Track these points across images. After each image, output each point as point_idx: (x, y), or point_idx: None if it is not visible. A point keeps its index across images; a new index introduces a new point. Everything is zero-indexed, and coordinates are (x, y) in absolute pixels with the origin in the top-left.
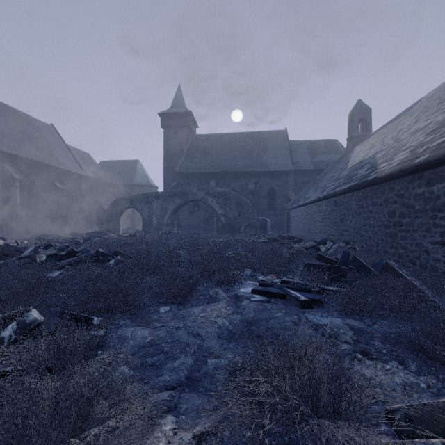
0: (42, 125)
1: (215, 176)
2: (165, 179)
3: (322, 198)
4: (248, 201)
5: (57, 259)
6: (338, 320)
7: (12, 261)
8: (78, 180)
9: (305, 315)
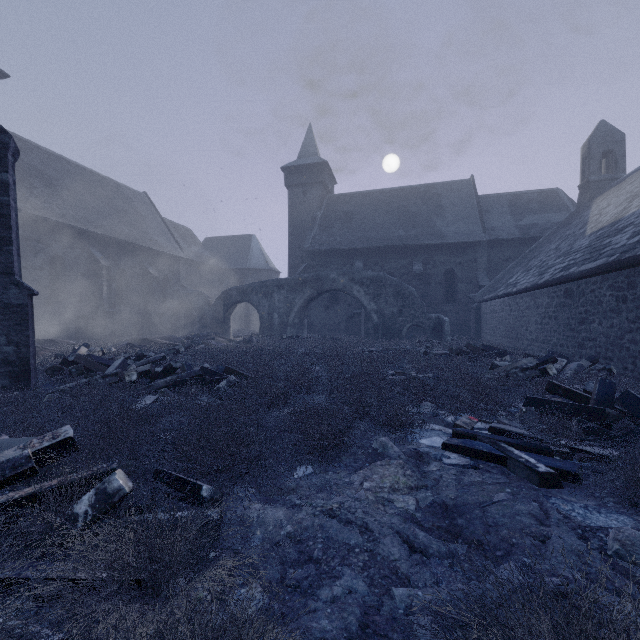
0: (133, 194)
1: (362, 253)
2: (291, 260)
3: (542, 285)
4: (414, 291)
5: (151, 377)
6: (625, 521)
7: (95, 380)
8: (176, 265)
9: (552, 502)
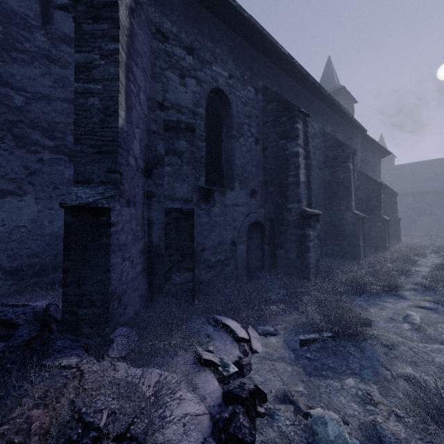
0: None
1: (412, 194)
2: None
3: None
4: (439, 212)
5: None
6: None
7: None
8: None
9: None
